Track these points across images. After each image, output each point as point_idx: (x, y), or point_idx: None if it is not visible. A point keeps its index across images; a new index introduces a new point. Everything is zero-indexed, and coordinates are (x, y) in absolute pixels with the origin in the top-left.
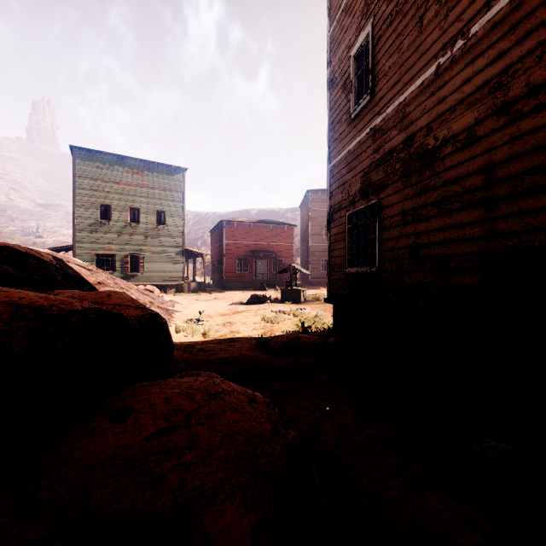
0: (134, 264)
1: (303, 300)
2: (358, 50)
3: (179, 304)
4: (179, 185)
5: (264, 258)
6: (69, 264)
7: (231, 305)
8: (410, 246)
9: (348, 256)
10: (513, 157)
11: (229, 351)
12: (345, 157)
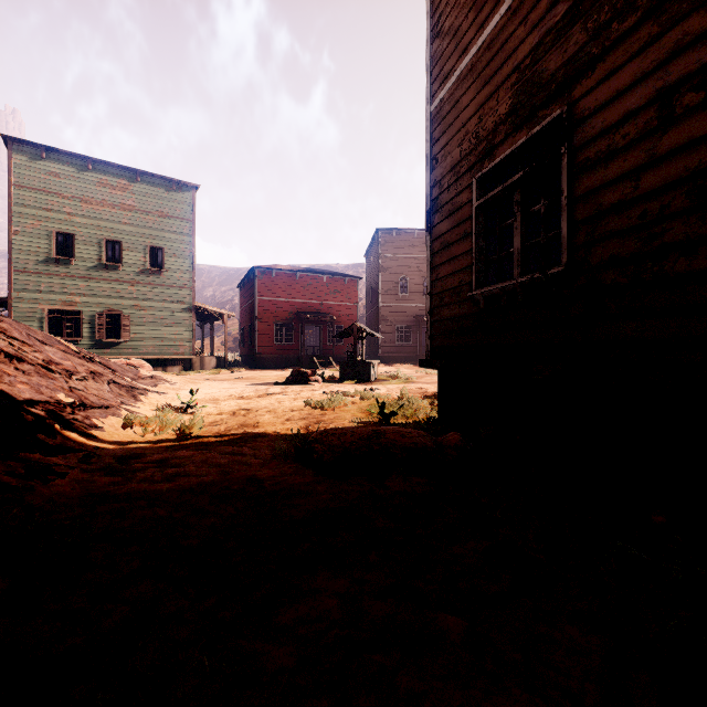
0: (113, 328)
1: (373, 379)
2: None
3: (168, 383)
4: (186, 210)
5: (315, 322)
6: None
7: (259, 386)
8: (698, 171)
9: (477, 265)
10: None
11: (217, 466)
12: (468, 68)
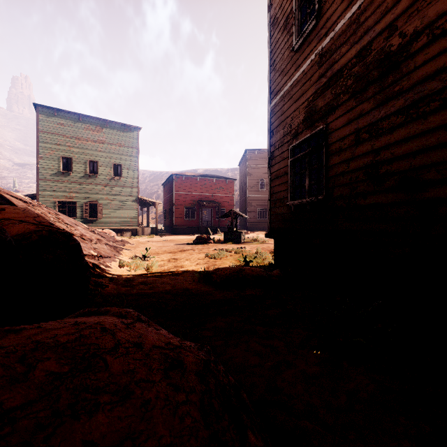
0: (93, 211)
1: (242, 241)
2: None
3: (130, 244)
4: (134, 142)
5: (208, 207)
6: None
7: (178, 245)
8: (366, 165)
9: (290, 189)
10: None
11: (170, 284)
12: (287, 92)
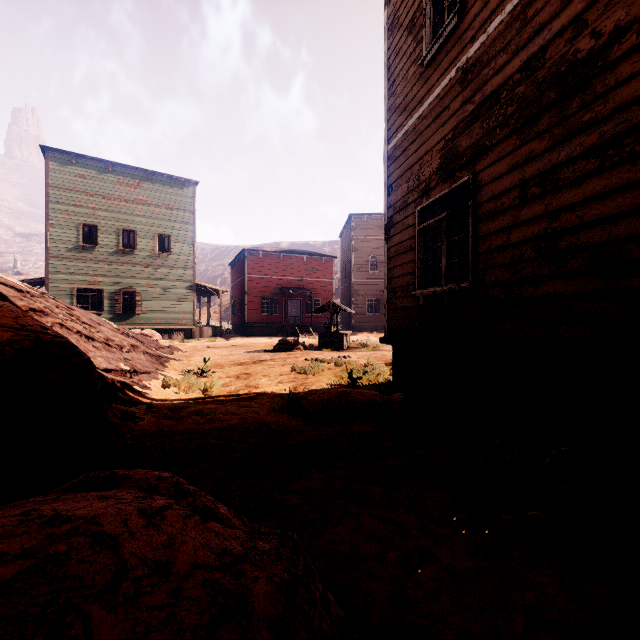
0: (128, 303)
1: (346, 347)
2: None
3: (181, 351)
4: (188, 203)
5: (296, 296)
6: None
7: (252, 353)
8: (538, 236)
9: (418, 272)
10: None
11: (237, 414)
12: (412, 127)
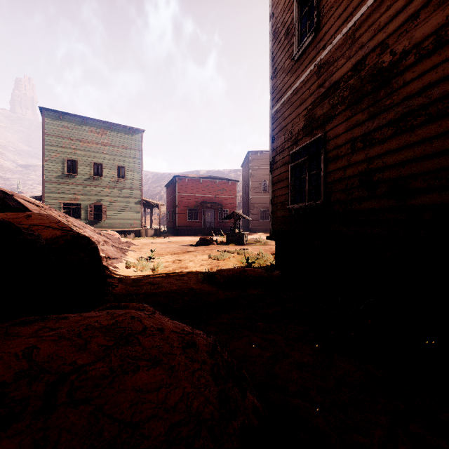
0: (97, 213)
1: (245, 243)
2: None
3: (134, 245)
4: (137, 144)
5: (211, 208)
6: (13, 197)
7: (182, 247)
8: (361, 173)
9: (291, 193)
10: None
11: (175, 284)
12: (287, 100)
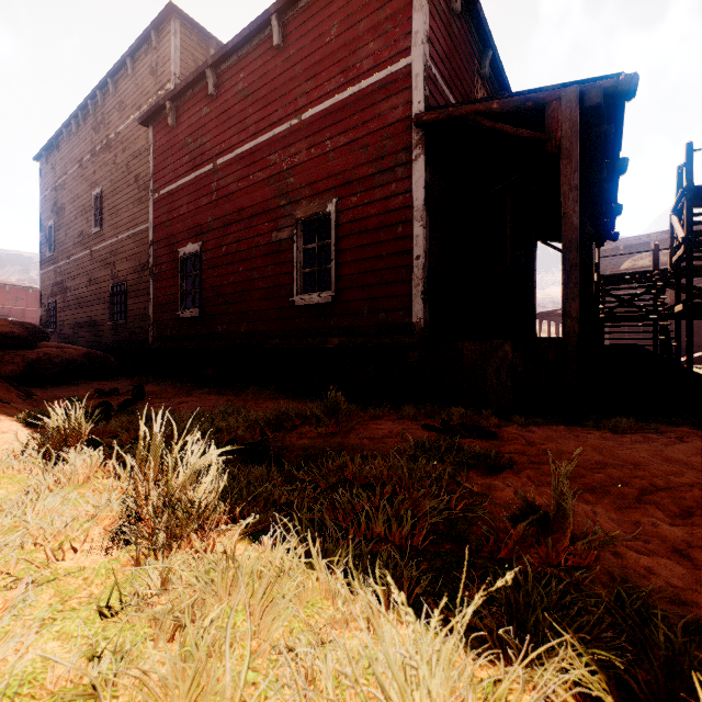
0: None
1: None
2: (51, 226)
3: None
4: None
5: None
6: None
7: None
8: (63, 320)
9: (48, 323)
10: (75, 299)
11: None
12: (47, 273)
